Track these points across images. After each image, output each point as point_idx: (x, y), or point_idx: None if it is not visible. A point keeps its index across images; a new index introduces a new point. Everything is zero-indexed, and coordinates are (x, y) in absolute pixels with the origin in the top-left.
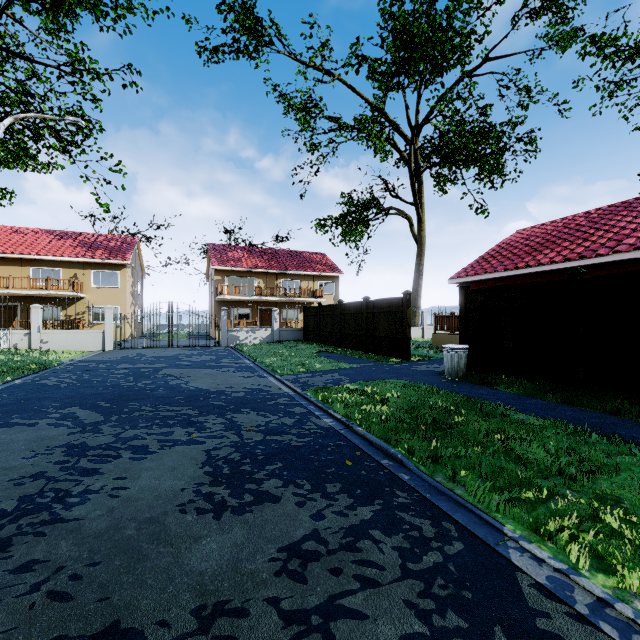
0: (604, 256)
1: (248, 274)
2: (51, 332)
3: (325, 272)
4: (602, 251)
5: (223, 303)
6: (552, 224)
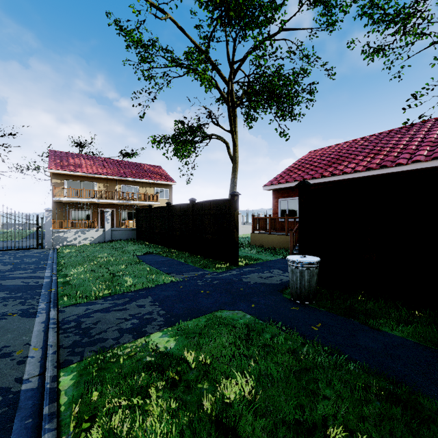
0: (404, 165)
1: (88, 179)
2: None
3: (160, 180)
4: (401, 161)
5: (62, 204)
6: (338, 146)
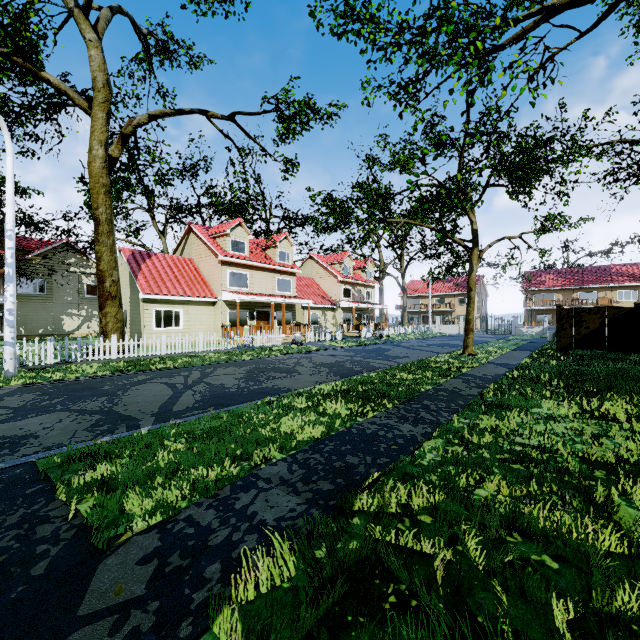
0: None
1: (549, 291)
2: (442, 326)
3: (623, 283)
4: None
5: (530, 311)
6: None
